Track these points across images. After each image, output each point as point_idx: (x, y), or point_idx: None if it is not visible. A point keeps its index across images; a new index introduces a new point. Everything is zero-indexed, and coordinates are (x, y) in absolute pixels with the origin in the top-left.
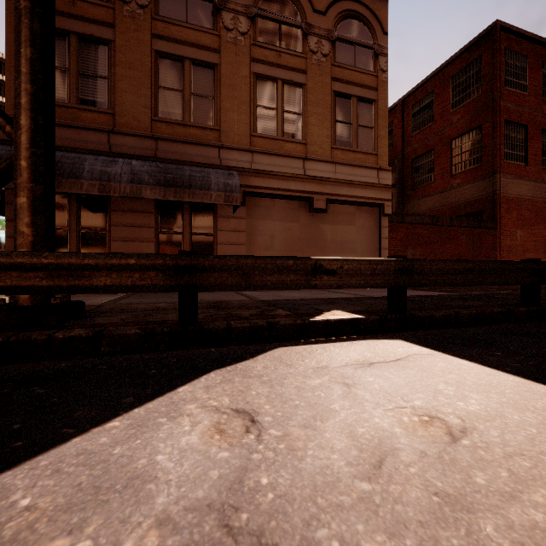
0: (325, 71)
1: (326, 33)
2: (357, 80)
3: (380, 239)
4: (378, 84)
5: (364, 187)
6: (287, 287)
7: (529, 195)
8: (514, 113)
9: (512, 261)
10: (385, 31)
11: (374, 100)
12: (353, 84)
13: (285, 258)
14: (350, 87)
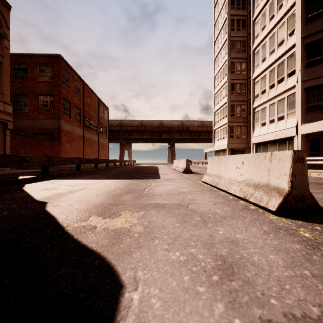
0: None
1: None
2: None
3: (4, 142)
4: (4, 54)
5: None
6: (12, 166)
7: (71, 130)
8: (66, 95)
9: (75, 158)
10: (8, 26)
11: (1, 62)
12: None
13: (11, 155)
14: None
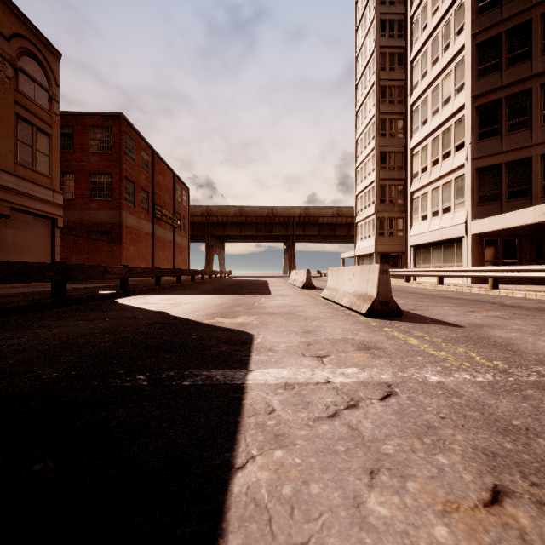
0: (9, 91)
1: (10, 58)
2: (37, 112)
3: (53, 245)
4: (53, 123)
5: (43, 202)
6: (96, 279)
7: (136, 226)
8: (129, 173)
9: (155, 268)
10: (58, 83)
11: (50, 134)
12: (34, 114)
13: (95, 266)
14: (31, 115)
